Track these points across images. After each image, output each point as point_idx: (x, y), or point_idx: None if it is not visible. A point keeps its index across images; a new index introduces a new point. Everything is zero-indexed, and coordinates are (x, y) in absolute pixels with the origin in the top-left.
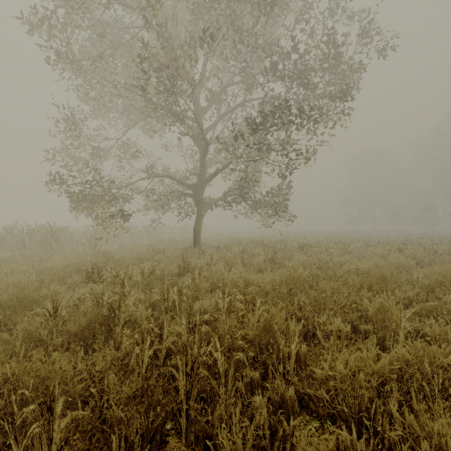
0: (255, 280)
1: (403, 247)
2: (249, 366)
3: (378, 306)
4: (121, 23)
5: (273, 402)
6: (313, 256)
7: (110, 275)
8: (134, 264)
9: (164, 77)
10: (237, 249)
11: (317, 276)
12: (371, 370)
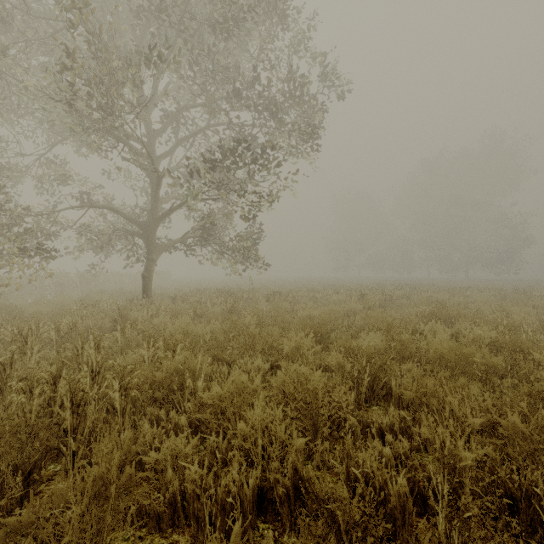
0: (194, 330)
1: (365, 293)
2: (159, 408)
3: (296, 345)
4: (39, 3)
5: (169, 430)
6: (275, 305)
7: (9, 334)
8: (52, 320)
9: (95, 91)
10: (195, 300)
11: (267, 324)
12: (248, 390)
